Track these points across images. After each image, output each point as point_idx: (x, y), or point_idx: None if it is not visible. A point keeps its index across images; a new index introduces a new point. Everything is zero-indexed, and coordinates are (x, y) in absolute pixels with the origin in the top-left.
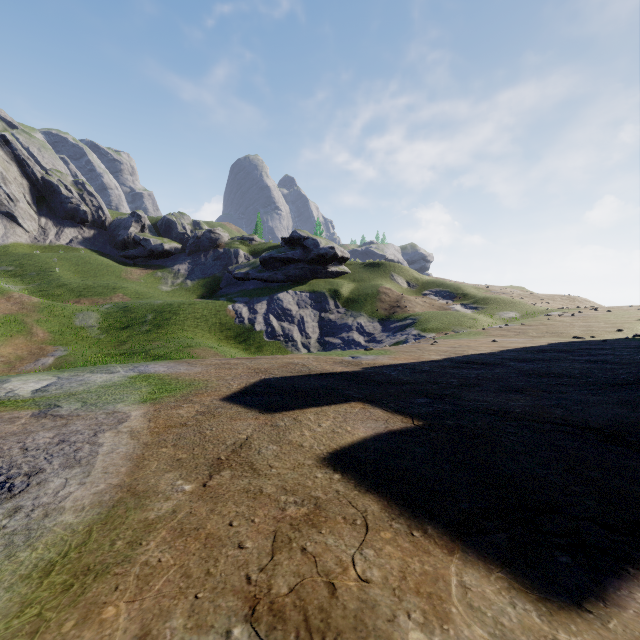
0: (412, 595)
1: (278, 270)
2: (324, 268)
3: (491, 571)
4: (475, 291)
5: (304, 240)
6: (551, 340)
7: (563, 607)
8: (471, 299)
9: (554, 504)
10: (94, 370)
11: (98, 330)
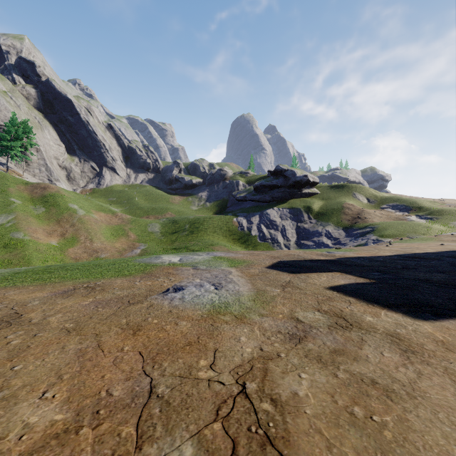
0: (368, 314)
1: (266, 193)
2: (299, 191)
3: (397, 313)
4: (430, 204)
5: (285, 172)
6: None
7: (420, 320)
8: (426, 211)
9: (433, 305)
10: (190, 254)
11: (160, 234)
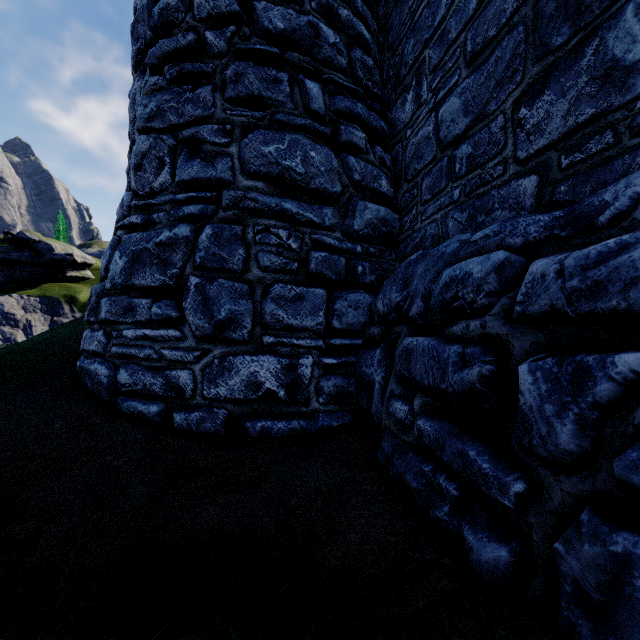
0: None
1: None
2: (61, 272)
3: None
4: None
5: (35, 243)
6: None
7: None
8: None
9: None
10: None
11: None
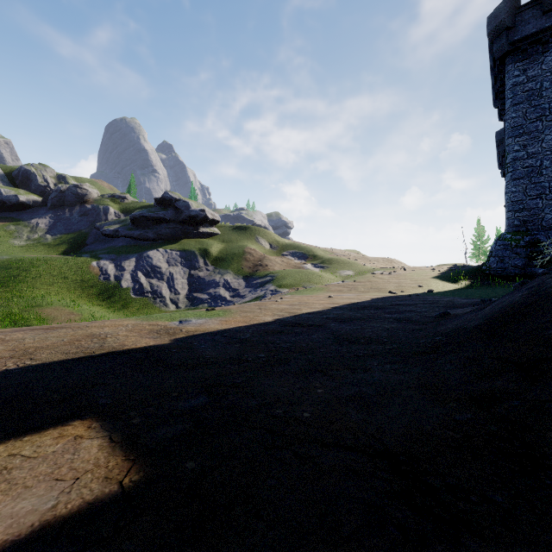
0: None
1: (149, 229)
2: (195, 229)
3: None
4: (323, 253)
5: (175, 201)
6: (373, 295)
7: None
8: (319, 260)
9: None
10: None
11: None
